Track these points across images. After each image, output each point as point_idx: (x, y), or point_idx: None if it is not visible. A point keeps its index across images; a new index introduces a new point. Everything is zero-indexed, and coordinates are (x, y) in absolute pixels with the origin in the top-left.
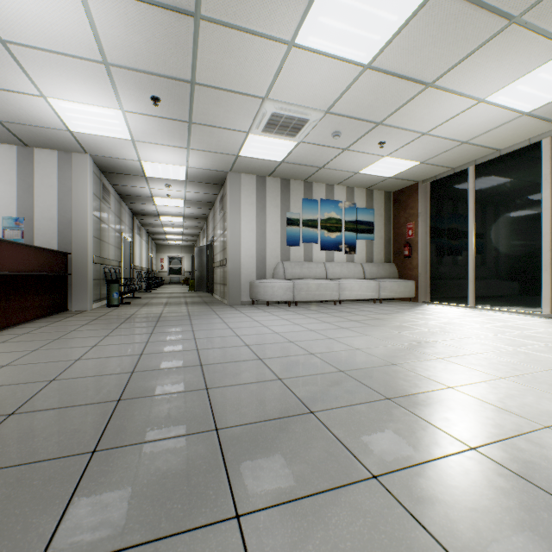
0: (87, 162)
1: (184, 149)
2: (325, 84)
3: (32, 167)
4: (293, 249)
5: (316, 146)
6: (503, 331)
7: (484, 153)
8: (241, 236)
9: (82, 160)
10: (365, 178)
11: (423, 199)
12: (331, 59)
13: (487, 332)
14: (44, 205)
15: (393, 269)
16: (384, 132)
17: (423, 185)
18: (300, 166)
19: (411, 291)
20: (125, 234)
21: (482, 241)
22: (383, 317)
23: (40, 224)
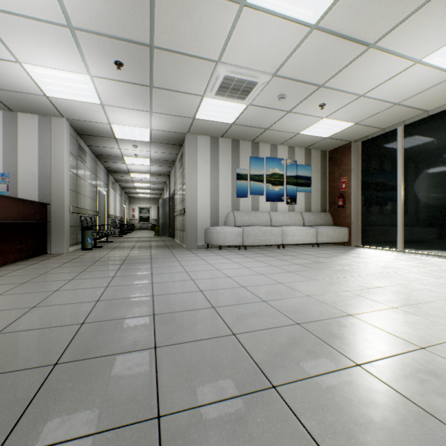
0: (64, 125)
1: (147, 113)
2: (274, 46)
3: (16, 129)
4: (242, 200)
5: (263, 108)
6: (442, 276)
7: (413, 114)
8: (198, 189)
9: (59, 123)
10: (304, 139)
11: (356, 157)
12: (280, 20)
13: (427, 277)
14: (26, 162)
15: (328, 217)
16: (324, 94)
17: (355, 145)
18: (248, 127)
19: (345, 237)
20: (100, 188)
21: (410, 192)
22: (324, 261)
23: (23, 179)
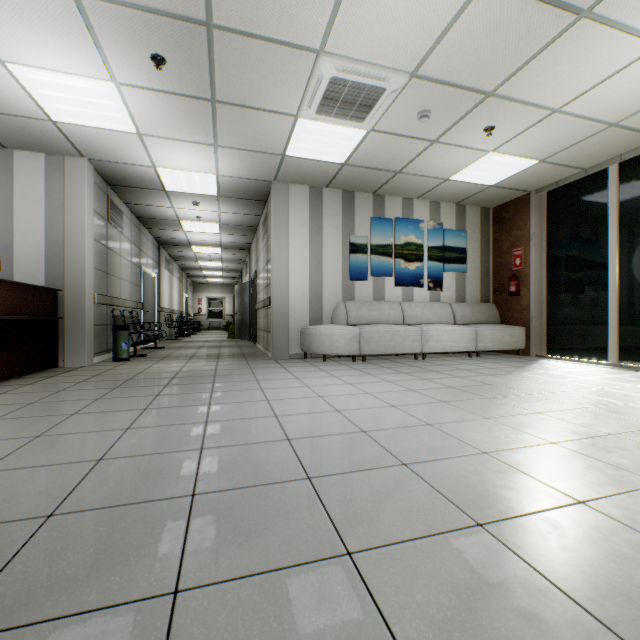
0: (84, 169)
1: (210, 147)
2: (414, 18)
3: (11, 176)
4: (359, 285)
5: (392, 136)
6: None
7: (637, 142)
8: (290, 267)
9: (77, 166)
10: (456, 188)
11: (537, 215)
12: None
13: None
14: (27, 226)
15: (493, 311)
16: (495, 109)
17: (536, 197)
18: (369, 170)
19: (520, 341)
20: (147, 268)
21: (631, 270)
22: (494, 382)
23: (22, 252)
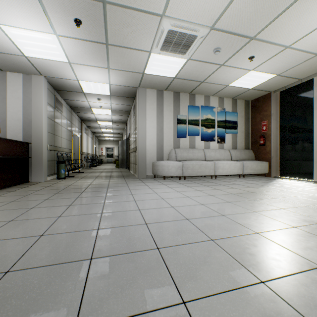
0: (42, 81)
1: (105, 69)
2: None
3: (5, 85)
4: (182, 140)
5: (200, 62)
6: None
7: None
8: (146, 131)
9: (38, 80)
10: (232, 90)
11: (275, 104)
12: None
13: None
14: (13, 110)
15: (251, 153)
16: (255, 47)
17: (274, 94)
18: (187, 80)
19: (266, 169)
20: (75, 132)
21: None
22: (255, 191)
23: (11, 123)
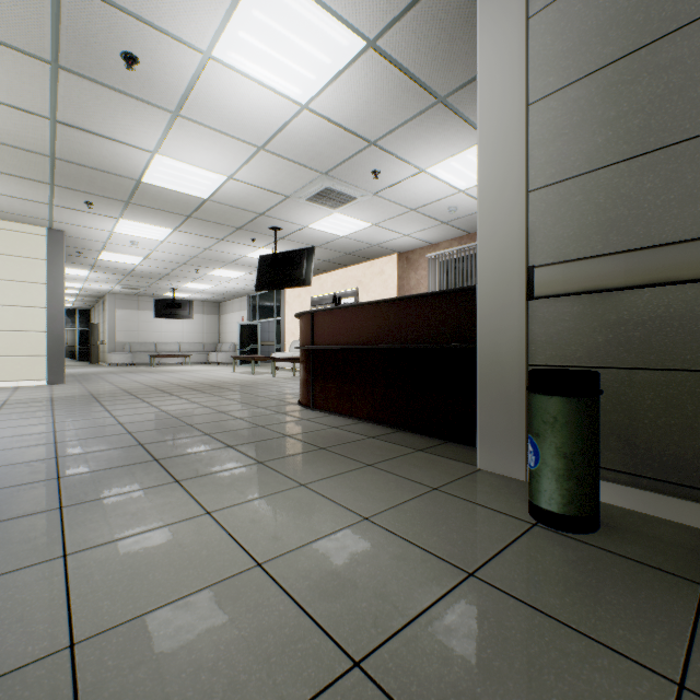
0: None
1: None
2: None
3: None
4: None
5: None
6: None
7: None
8: None
9: None
10: None
11: None
12: None
13: None
14: None
15: None
16: None
17: None
18: None
19: None
20: None
21: None
22: None
23: None
